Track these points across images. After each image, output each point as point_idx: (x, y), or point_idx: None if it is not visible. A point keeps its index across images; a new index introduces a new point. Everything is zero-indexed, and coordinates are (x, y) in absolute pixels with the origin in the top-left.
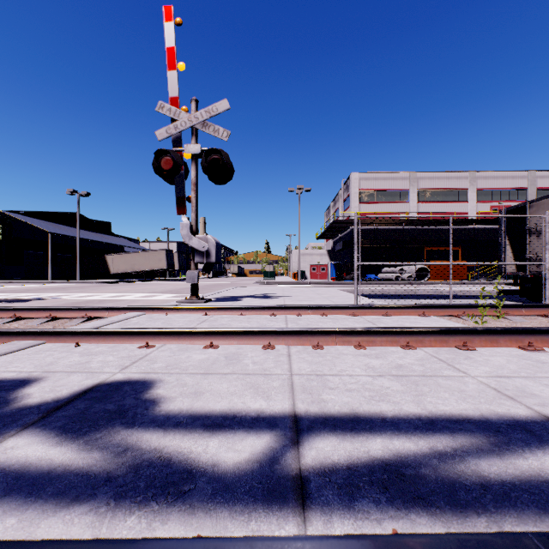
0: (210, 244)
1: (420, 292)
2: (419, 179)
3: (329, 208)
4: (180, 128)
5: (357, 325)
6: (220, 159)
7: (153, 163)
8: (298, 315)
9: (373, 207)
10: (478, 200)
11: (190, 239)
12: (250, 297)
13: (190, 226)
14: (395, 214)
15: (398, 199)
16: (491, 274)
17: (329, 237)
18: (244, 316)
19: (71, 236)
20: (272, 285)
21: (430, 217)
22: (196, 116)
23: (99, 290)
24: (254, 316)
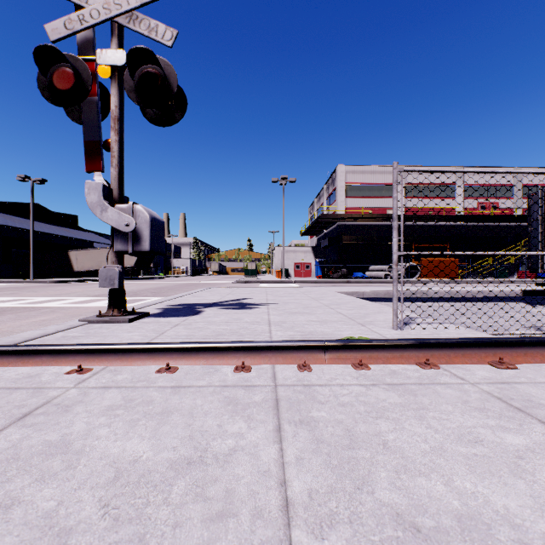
0: (140, 221)
1: (432, 294)
2: (406, 174)
3: (313, 204)
4: (89, 20)
5: (514, 442)
6: (157, 74)
7: (40, 78)
8: (301, 368)
9: (360, 201)
10: (465, 196)
11: (104, 211)
12: (218, 305)
13: (103, 189)
14: (383, 209)
15: (385, 194)
16: (483, 272)
17: (314, 233)
18: (170, 378)
19: (25, 229)
20: (253, 284)
21: (417, 213)
22: (118, 1)
23: (38, 292)
24: (196, 372)
